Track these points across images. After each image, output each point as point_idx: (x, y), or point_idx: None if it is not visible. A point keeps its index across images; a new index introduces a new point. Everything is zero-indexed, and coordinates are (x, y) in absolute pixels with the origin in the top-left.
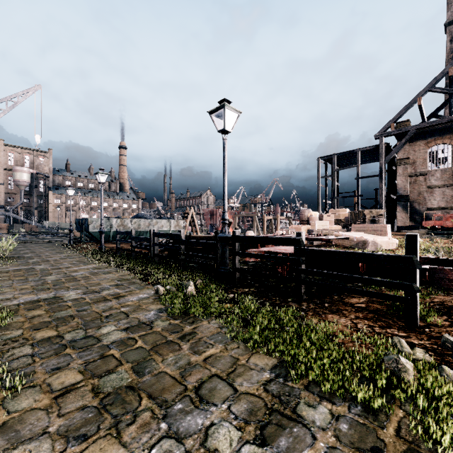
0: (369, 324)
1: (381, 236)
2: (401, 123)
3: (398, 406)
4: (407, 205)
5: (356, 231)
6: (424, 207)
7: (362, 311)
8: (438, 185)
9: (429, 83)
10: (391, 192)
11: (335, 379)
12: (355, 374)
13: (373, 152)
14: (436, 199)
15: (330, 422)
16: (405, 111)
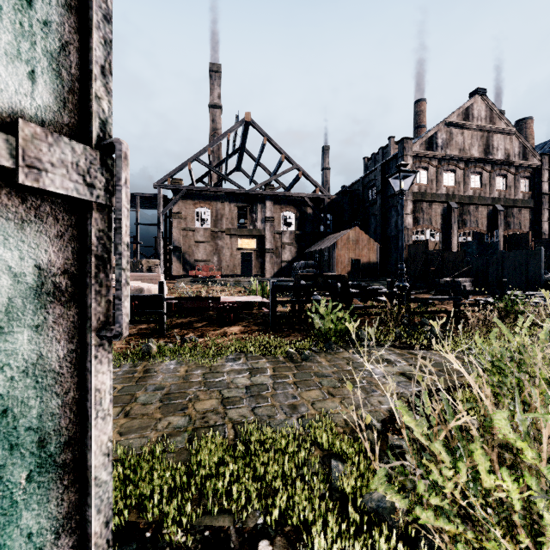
0: (138, 340)
1: (155, 284)
2: (176, 180)
3: (146, 362)
4: (181, 256)
5: (134, 280)
6: (193, 258)
7: (134, 335)
8: (202, 241)
9: (196, 153)
10: (169, 243)
11: (115, 362)
12: (127, 360)
13: (153, 200)
14: (201, 253)
15: (113, 374)
16: (179, 170)
